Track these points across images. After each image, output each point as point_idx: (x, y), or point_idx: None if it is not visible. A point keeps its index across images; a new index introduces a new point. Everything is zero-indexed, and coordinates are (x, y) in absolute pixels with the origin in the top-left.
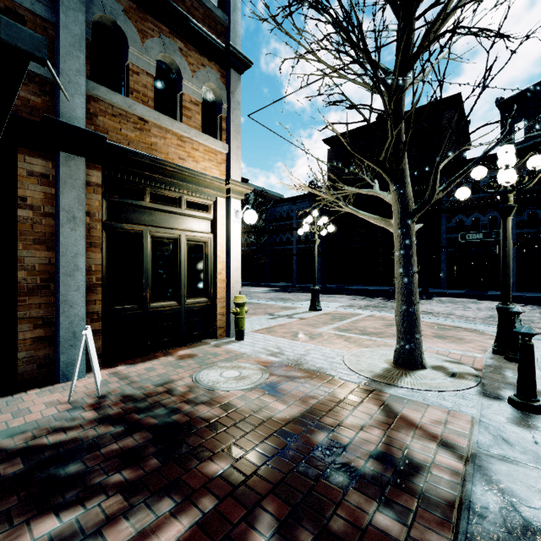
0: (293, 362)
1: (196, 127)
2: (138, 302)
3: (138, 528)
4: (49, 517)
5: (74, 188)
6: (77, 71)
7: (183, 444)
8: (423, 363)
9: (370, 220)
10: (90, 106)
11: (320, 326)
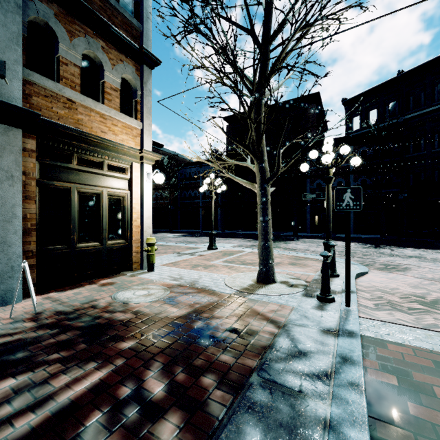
0: (189, 283)
1: (115, 108)
2: (66, 243)
3: (72, 378)
4: (7, 380)
5: (12, 153)
6: (15, 61)
7: (104, 335)
8: (275, 279)
9: (243, 183)
10: (26, 88)
11: (214, 260)
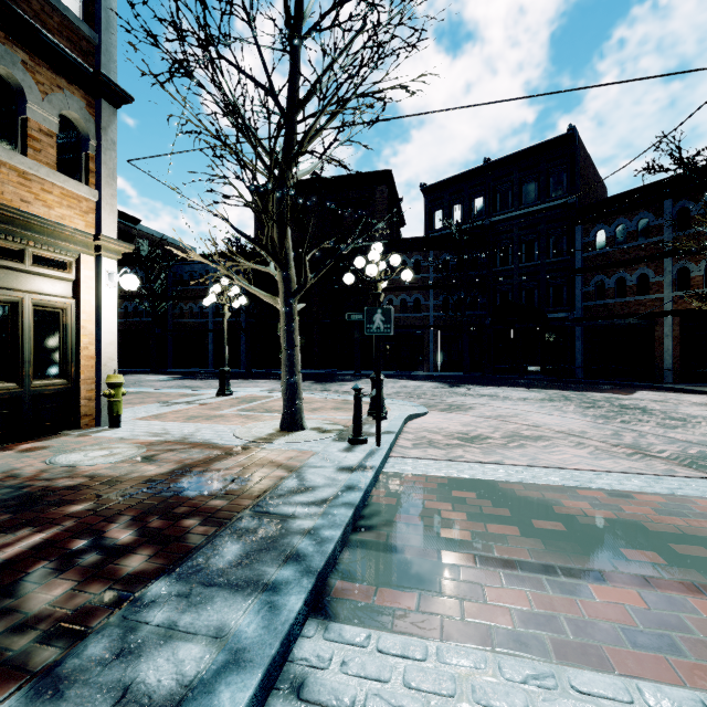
0: (179, 438)
1: (49, 163)
2: None
3: None
4: None
5: None
6: None
7: (39, 503)
8: (304, 425)
9: (261, 297)
10: None
11: (224, 409)
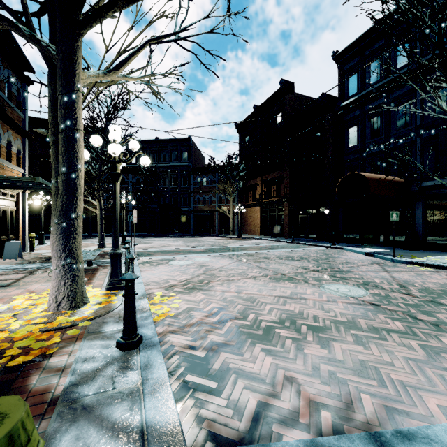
0: None
1: (15, 164)
2: None
3: None
4: None
5: None
6: None
7: None
8: (106, 246)
9: (91, 209)
10: None
11: None
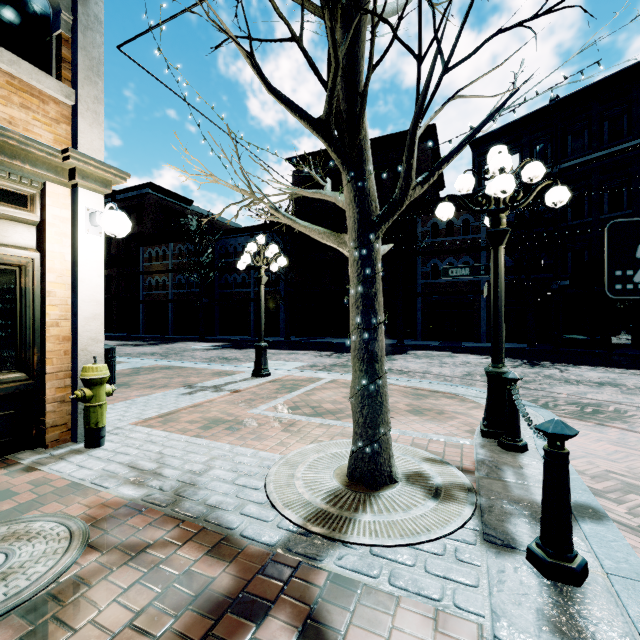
0: (167, 496)
1: None
2: None
3: None
4: None
5: None
6: None
7: None
8: (393, 473)
9: (313, 234)
10: None
11: (257, 404)
